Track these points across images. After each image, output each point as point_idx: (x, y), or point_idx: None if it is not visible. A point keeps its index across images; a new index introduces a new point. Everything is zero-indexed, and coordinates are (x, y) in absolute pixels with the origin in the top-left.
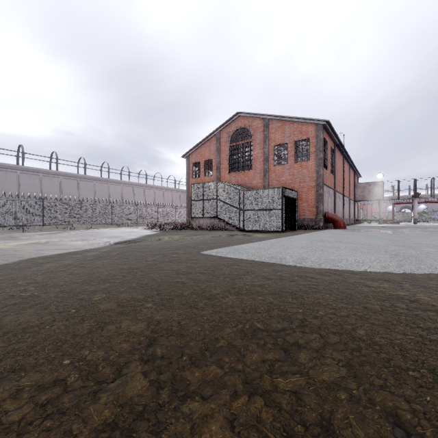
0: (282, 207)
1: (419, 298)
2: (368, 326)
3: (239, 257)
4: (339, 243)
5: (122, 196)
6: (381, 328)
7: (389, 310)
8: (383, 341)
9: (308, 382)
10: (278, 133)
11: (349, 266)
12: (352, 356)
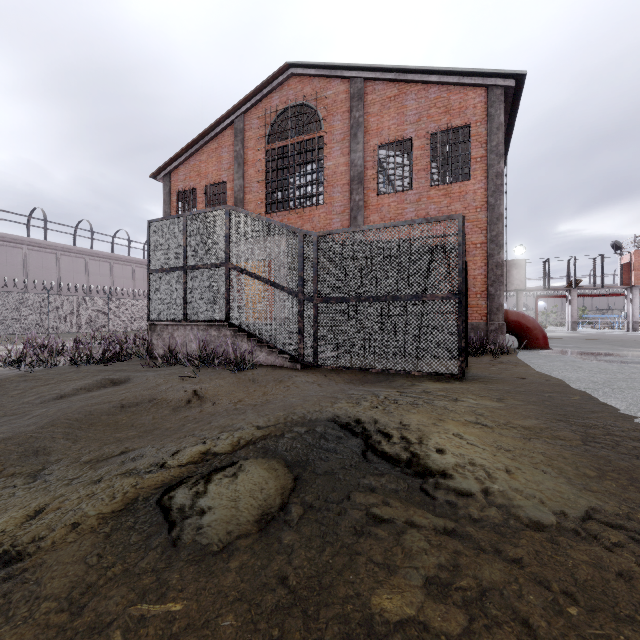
0: (461, 289)
1: None
2: None
3: None
4: None
5: (25, 271)
6: None
7: None
8: None
9: None
10: (389, 115)
11: None
12: None
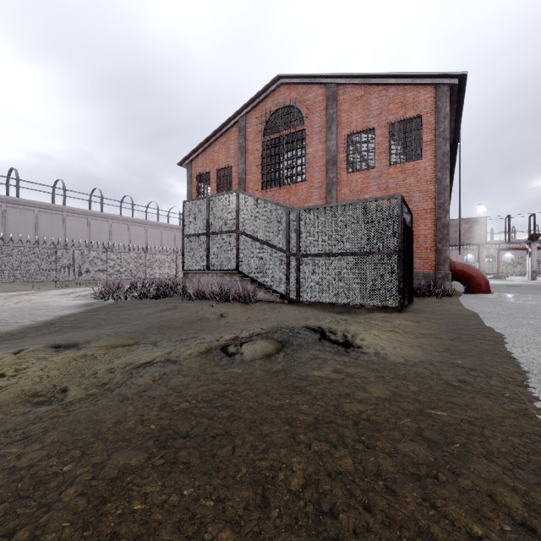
0: (400, 247)
1: None
2: None
3: None
4: None
5: (89, 235)
6: None
7: None
8: None
9: None
10: (357, 111)
11: None
12: None
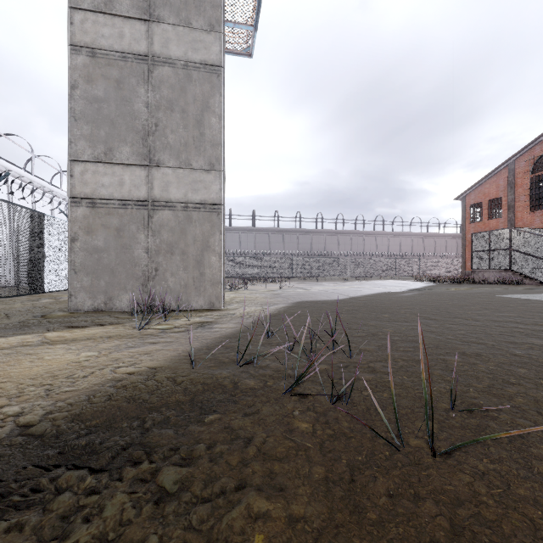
0: None
1: None
2: None
3: (532, 299)
4: None
5: (376, 247)
6: None
7: None
8: None
9: None
10: None
11: None
12: None
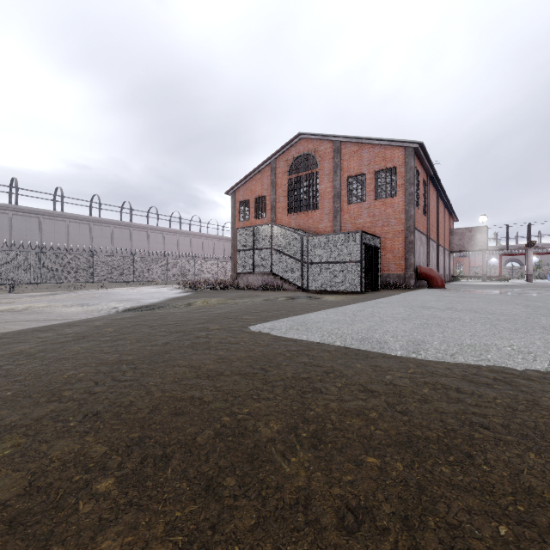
0: (361, 259)
1: None
2: None
3: (307, 338)
4: (455, 311)
5: (148, 245)
6: None
7: None
8: None
9: None
10: (354, 161)
11: (510, 361)
12: None
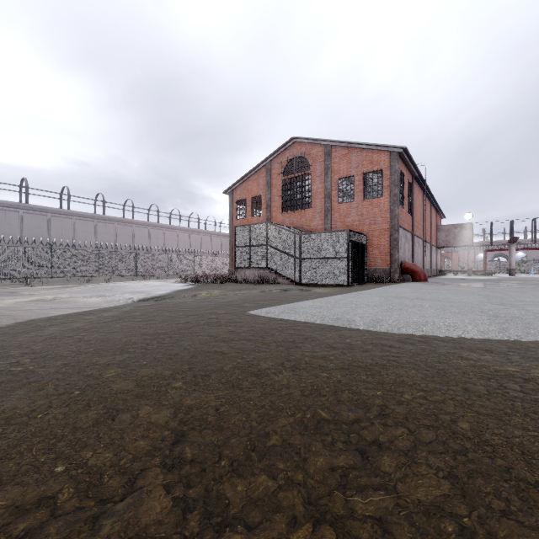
0: (348, 255)
1: (536, 376)
2: (473, 416)
3: (295, 319)
4: (421, 300)
5: (149, 241)
6: (491, 420)
7: (498, 393)
8: (496, 440)
9: (398, 503)
10: (343, 163)
11: (437, 331)
12: (456, 462)
